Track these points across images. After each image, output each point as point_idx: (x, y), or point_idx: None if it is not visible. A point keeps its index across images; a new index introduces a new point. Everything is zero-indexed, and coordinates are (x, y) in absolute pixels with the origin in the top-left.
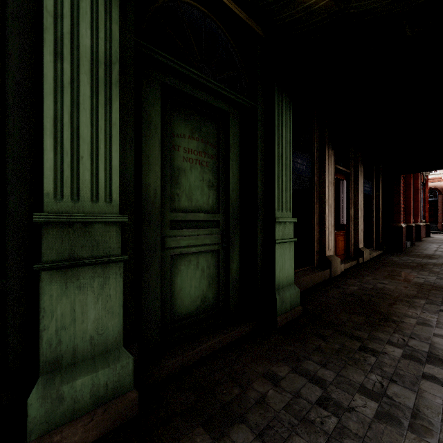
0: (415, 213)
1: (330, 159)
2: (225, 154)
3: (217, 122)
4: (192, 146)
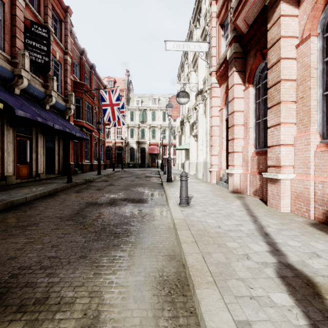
0: (91, 158)
1: (9, 131)
2: None
3: None
4: None
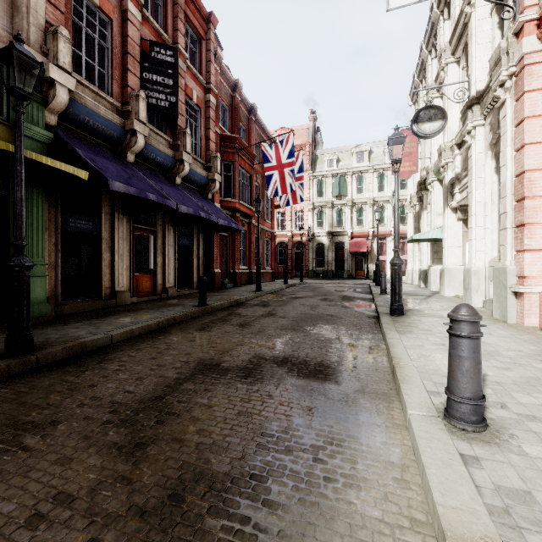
0: (250, 262)
1: (121, 221)
2: None
3: None
4: None
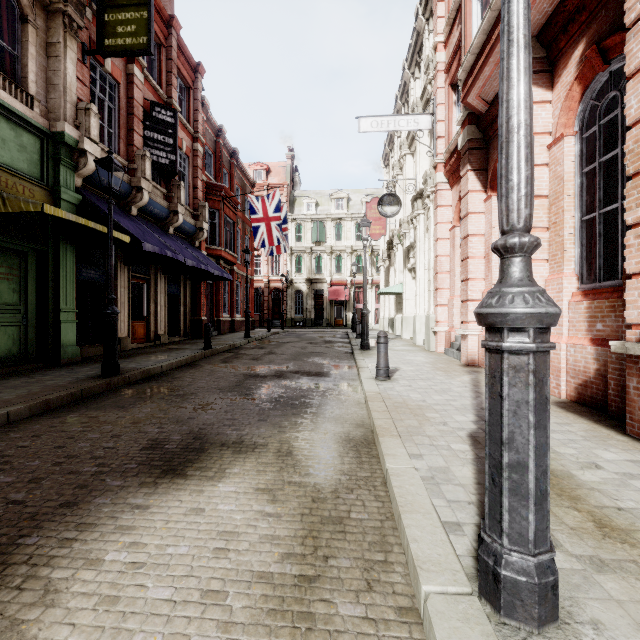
0: (232, 310)
1: (123, 271)
2: (25, 274)
3: (19, 257)
4: (2, 271)
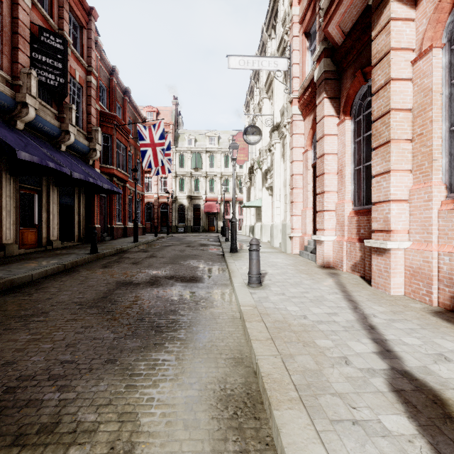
0: (125, 219)
1: (9, 181)
2: None
3: None
4: None
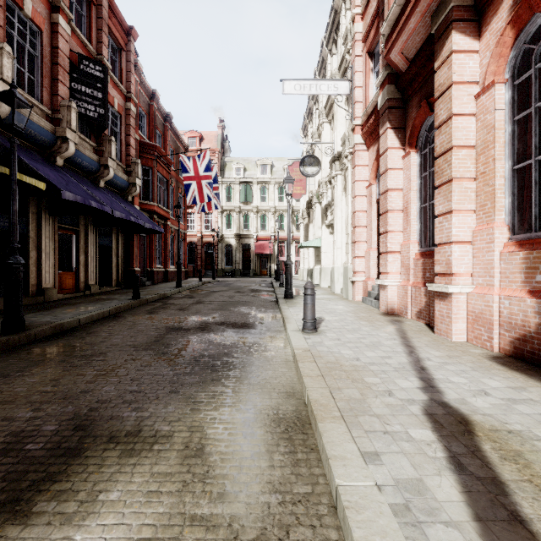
0: (166, 261)
1: (48, 221)
2: None
3: None
4: None
